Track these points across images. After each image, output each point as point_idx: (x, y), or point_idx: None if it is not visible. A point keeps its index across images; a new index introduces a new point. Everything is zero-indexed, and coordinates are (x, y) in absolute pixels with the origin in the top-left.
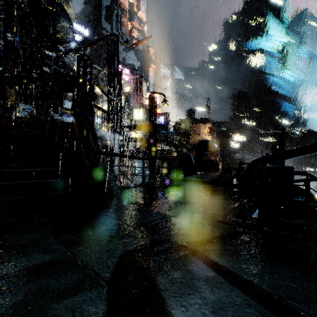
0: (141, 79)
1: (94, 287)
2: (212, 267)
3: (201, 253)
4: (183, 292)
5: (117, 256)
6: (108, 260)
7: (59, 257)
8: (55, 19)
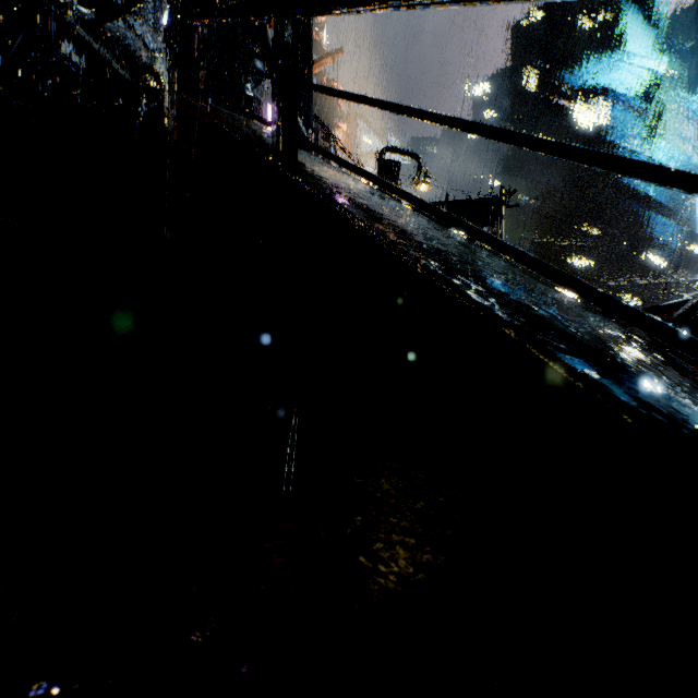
0: (327, 145)
1: None
2: None
3: None
4: None
5: None
6: None
7: None
8: None
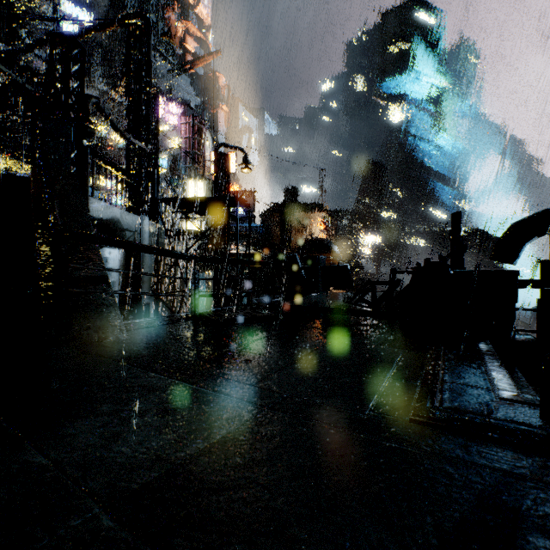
0: (201, 126)
1: None
2: None
3: None
4: None
5: None
6: None
7: None
8: None
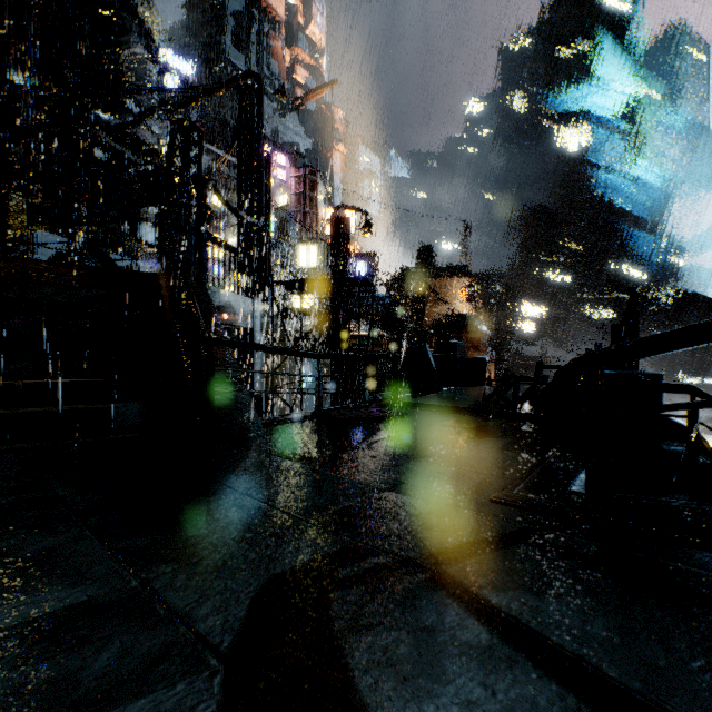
0: (314, 178)
1: (190, 674)
2: (483, 619)
3: (456, 581)
4: (413, 689)
5: (251, 591)
6: (229, 601)
7: (110, 593)
8: (119, 39)
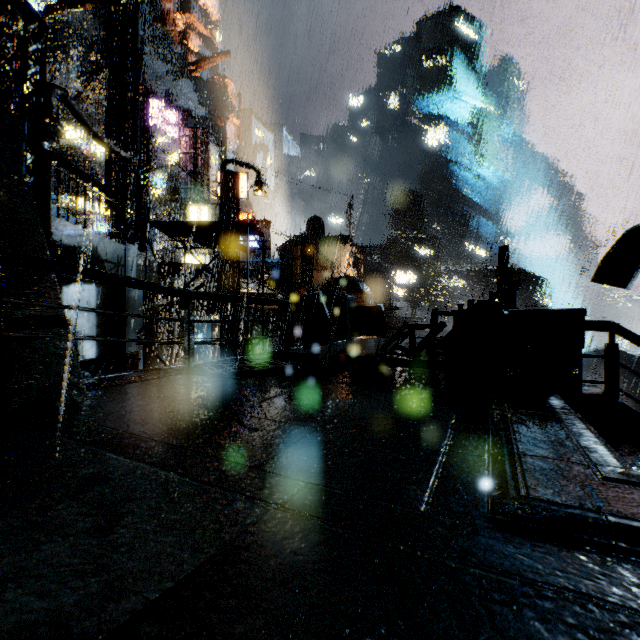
0: (206, 140)
1: None
2: None
3: None
4: None
5: None
6: None
7: None
8: None
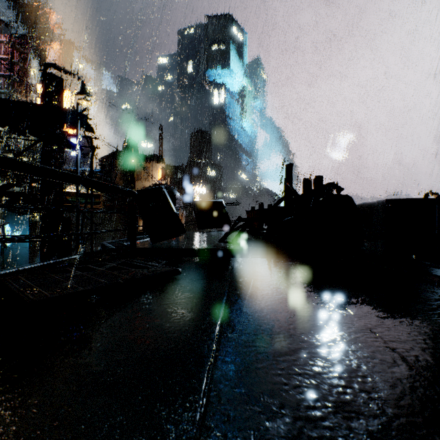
0: (23, 51)
1: None
2: None
3: None
4: None
5: None
6: None
7: None
8: None
